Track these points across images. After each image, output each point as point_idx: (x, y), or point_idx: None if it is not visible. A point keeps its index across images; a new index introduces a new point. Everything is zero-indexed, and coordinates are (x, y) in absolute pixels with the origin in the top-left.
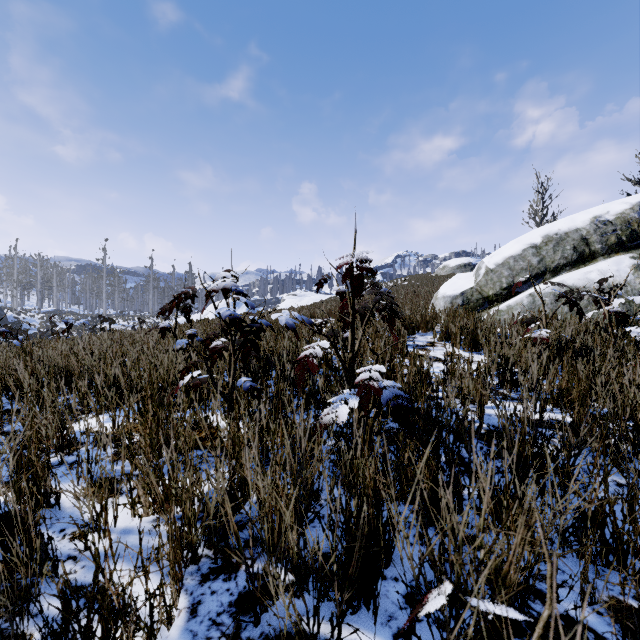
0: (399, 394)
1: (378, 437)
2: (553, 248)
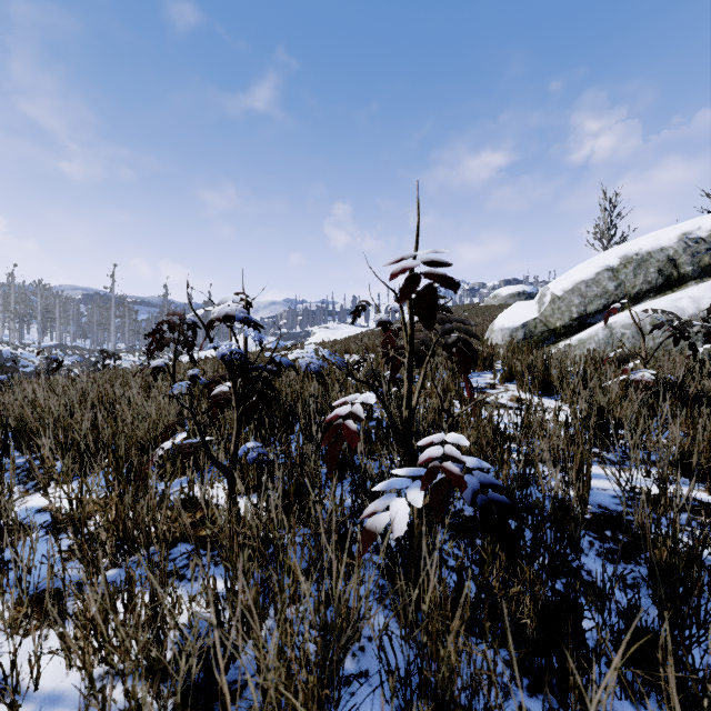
0: (489, 481)
1: (451, 543)
2: (633, 271)
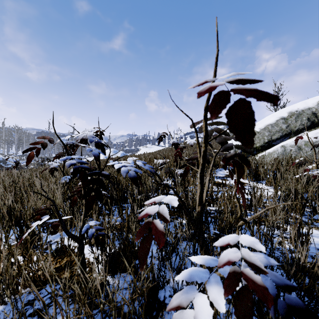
0: (282, 282)
1: None
2: (295, 119)
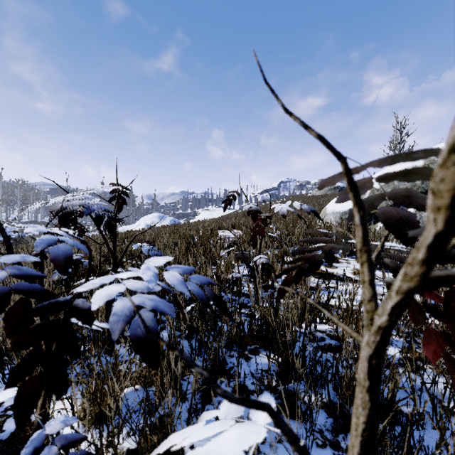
0: None
1: None
2: None
